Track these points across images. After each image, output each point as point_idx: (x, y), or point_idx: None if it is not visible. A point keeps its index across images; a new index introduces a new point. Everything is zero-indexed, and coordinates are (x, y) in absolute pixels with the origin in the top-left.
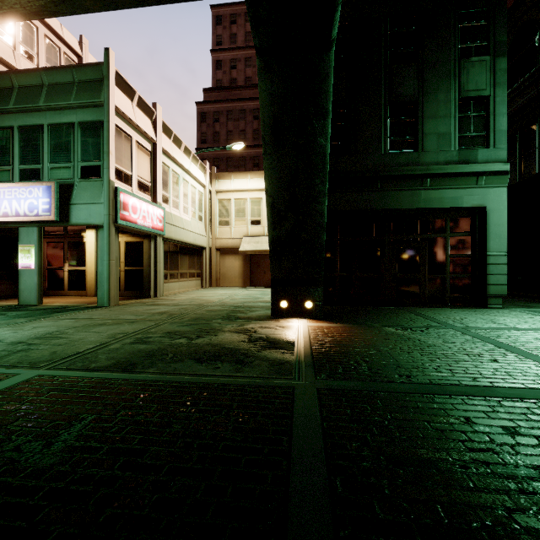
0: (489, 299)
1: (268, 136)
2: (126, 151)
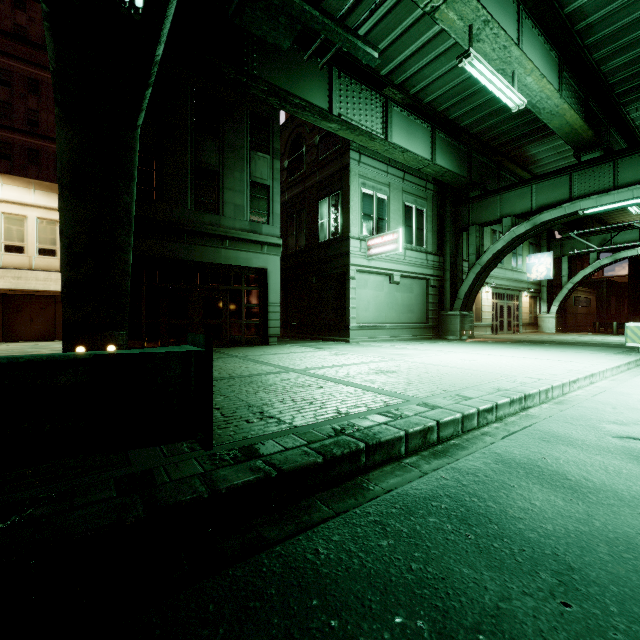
0: (270, 339)
1: (67, 180)
2: None
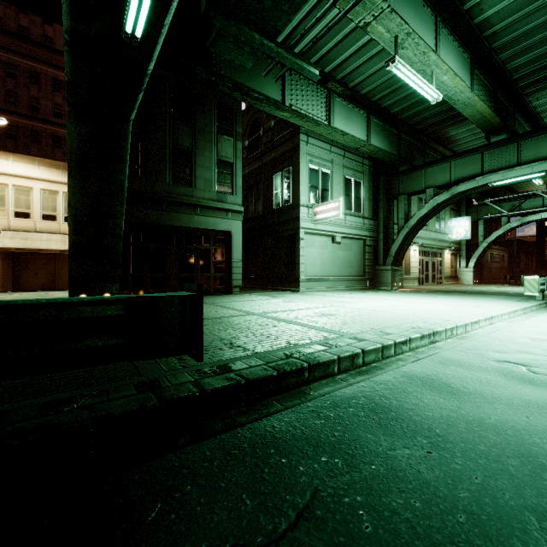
0: (234, 289)
1: (75, 163)
2: None
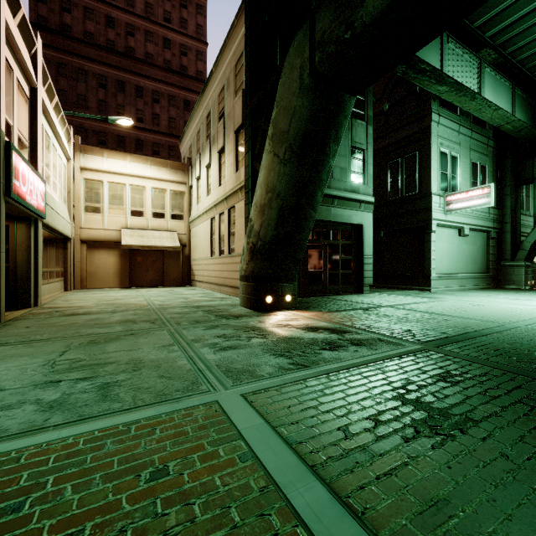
0: (364, 288)
1: (297, 146)
2: (8, 89)
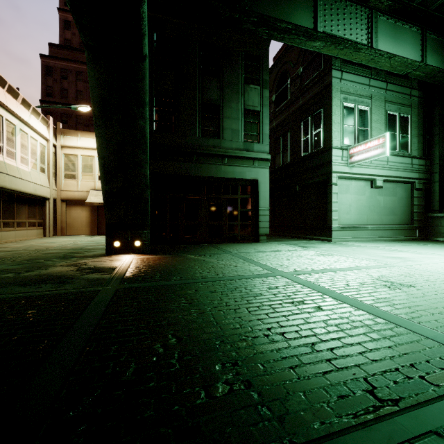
0: (260, 237)
1: (98, 111)
2: None
